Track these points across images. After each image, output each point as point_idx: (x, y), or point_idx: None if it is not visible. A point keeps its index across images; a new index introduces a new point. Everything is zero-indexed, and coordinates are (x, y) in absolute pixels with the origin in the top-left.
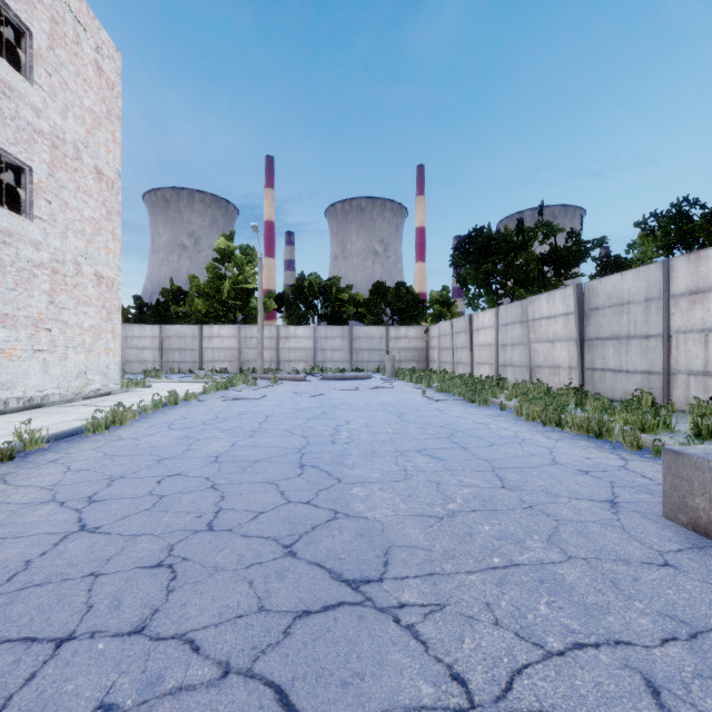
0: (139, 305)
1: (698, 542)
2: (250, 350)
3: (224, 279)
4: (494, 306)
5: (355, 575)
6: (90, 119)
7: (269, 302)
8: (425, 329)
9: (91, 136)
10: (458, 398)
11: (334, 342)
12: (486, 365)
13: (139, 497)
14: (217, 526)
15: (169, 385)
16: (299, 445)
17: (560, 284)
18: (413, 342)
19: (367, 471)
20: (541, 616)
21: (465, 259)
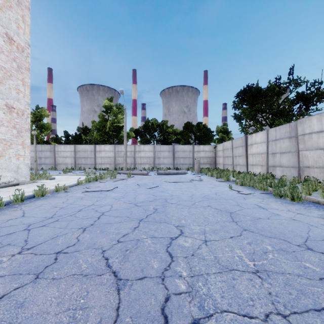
0: (66, 135)
1: None
2: (120, 158)
3: (107, 121)
4: (261, 130)
5: None
6: (1, 0)
7: (131, 133)
8: (214, 146)
9: (2, 12)
10: (262, 192)
11: (164, 153)
12: (258, 166)
13: None
14: None
15: (67, 177)
16: None
17: (309, 114)
18: (207, 153)
19: None
20: None
21: (242, 103)
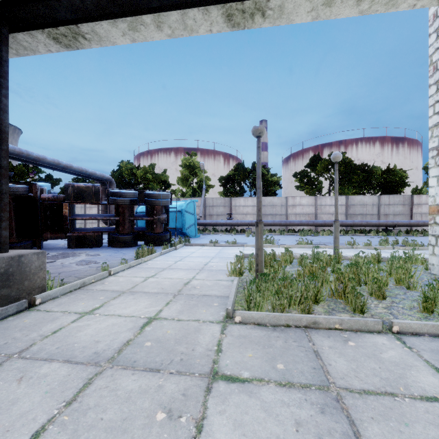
0: None
1: None
2: None
3: None
4: None
5: None
6: None
7: None
8: None
9: None
10: None
11: None
12: None
13: None
14: None
15: None
16: None
17: None
18: None
19: None
20: None
21: None
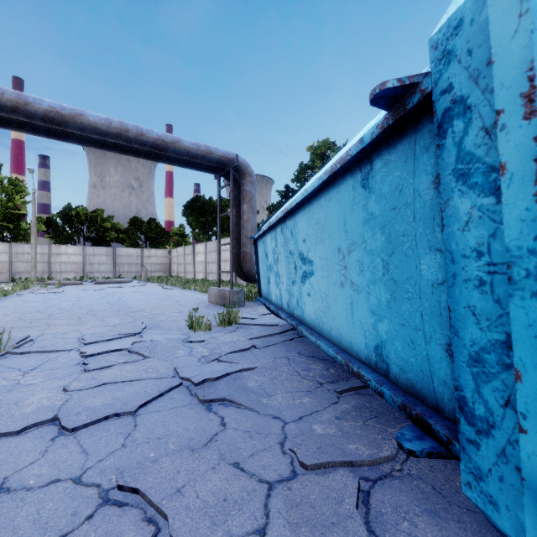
0: None
1: (210, 304)
2: (22, 264)
3: None
4: (206, 241)
5: (136, 311)
6: None
7: (39, 225)
8: (169, 251)
9: None
10: (179, 288)
11: (100, 258)
12: (201, 273)
13: (59, 311)
14: (95, 311)
15: None
16: (106, 301)
17: None
18: (160, 259)
19: (136, 303)
20: (170, 310)
21: (191, 213)
